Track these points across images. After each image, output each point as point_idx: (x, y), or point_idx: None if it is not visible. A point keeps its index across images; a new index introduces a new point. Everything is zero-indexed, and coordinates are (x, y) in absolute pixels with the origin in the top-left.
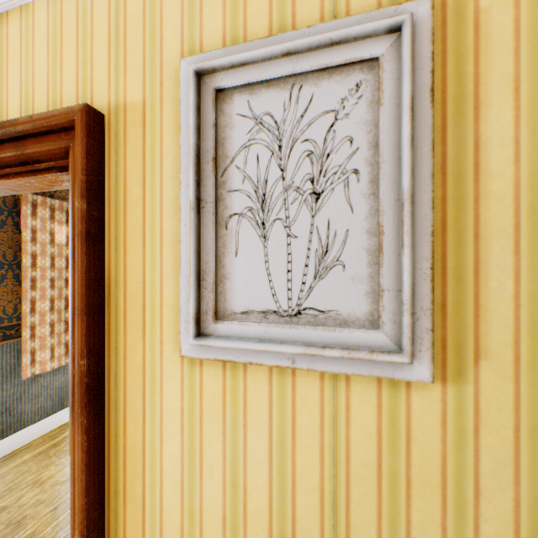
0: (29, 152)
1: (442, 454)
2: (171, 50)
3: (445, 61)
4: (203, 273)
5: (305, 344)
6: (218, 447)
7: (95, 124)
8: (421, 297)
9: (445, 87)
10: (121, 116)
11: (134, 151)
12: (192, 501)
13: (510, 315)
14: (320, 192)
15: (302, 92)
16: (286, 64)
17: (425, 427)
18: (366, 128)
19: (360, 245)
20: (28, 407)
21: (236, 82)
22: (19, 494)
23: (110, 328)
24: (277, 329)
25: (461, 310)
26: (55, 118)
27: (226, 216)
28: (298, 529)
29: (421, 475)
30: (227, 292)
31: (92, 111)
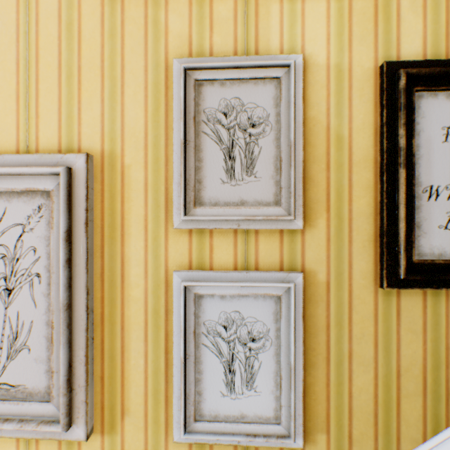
0: None
1: None
2: None
3: (104, 197)
4: None
5: None
6: None
7: None
8: (79, 376)
9: (104, 216)
10: None
11: None
12: None
13: (143, 384)
14: (13, 289)
15: None
16: None
17: None
18: (47, 241)
19: (42, 333)
20: None
21: None
22: None
23: None
24: None
25: (114, 380)
26: None
27: None
28: None
29: None
30: None
31: None
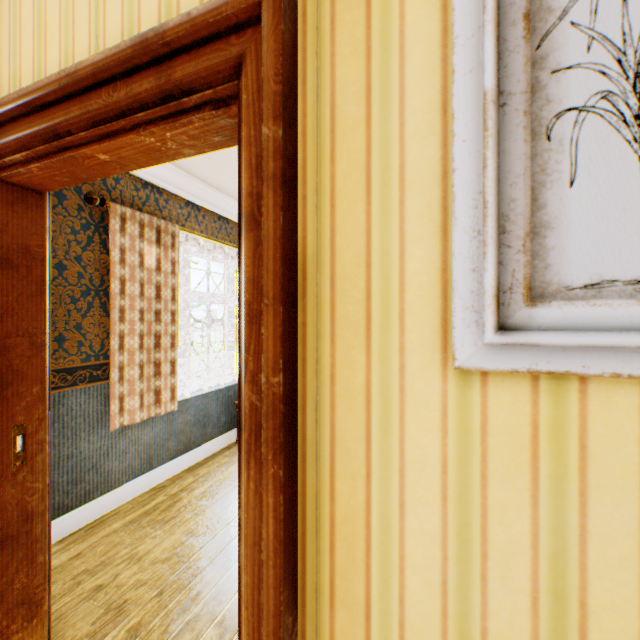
0: (178, 77)
1: None
2: None
3: None
4: (503, 221)
5: None
6: (519, 528)
7: (289, 9)
8: None
9: None
10: None
11: (348, 47)
12: (465, 616)
13: None
14: None
15: None
16: None
17: None
18: None
19: None
20: (115, 465)
21: None
22: (115, 571)
23: (305, 331)
24: None
25: None
26: (226, 7)
27: (547, 117)
28: None
29: None
30: (549, 252)
31: None
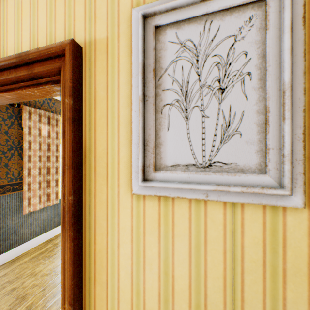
0: (36, 71)
1: (308, 255)
2: (124, 4)
3: None
4: (147, 141)
5: (215, 184)
6: (155, 250)
7: (77, 52)
8: (296, 152)
9: None
10: (92, 47)
11: (100, 69)
12: (138, 284)
13: None
14: (224, 88)
15: (212, 25)
16: (202, 7)
17: (296, 237)
18: (256, 45)
19: (252, 121)
20: (26, 230)
21: (168, 21)
22: (23, 281)
23: (85, 177)
24: (196, 175)
25: None
26: (52, 49)
27: (161, 106)
28: (209, 302)
29: (293, 268)
30: (162, 153)
31: (76, 44)
